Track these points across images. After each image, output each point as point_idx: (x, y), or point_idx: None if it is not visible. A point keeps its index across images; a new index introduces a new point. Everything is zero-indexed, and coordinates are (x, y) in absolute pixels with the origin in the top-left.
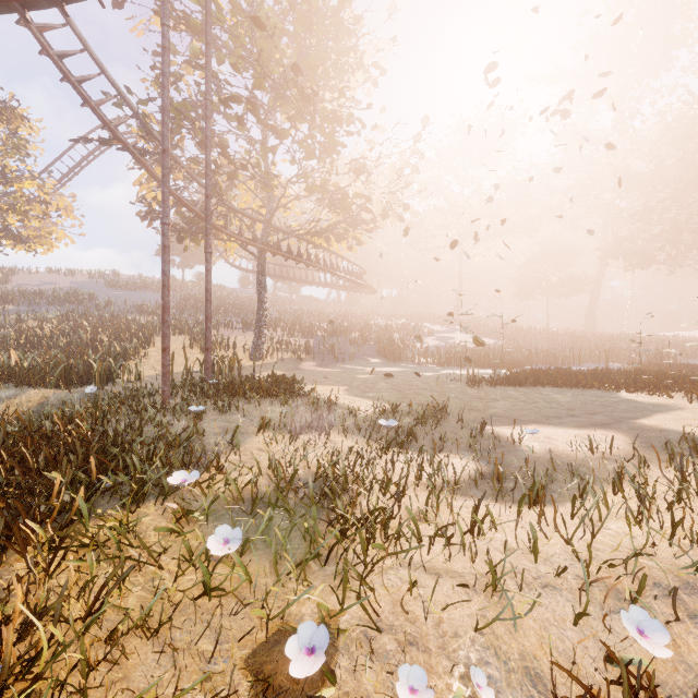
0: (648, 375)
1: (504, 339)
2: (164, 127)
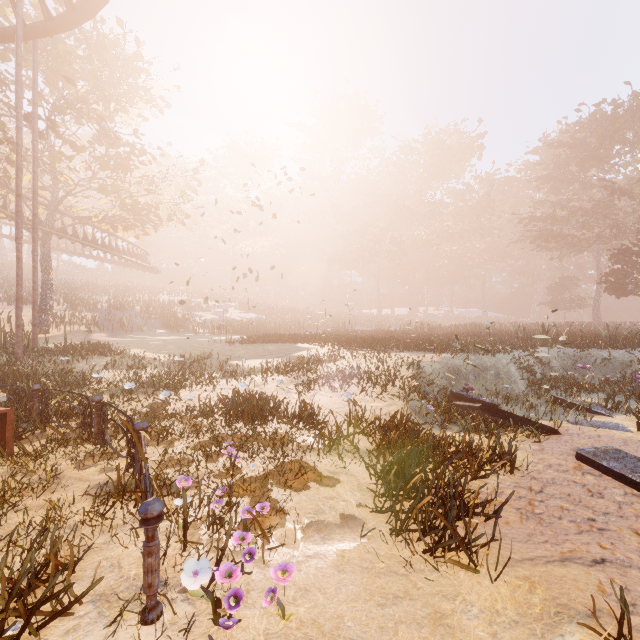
0: (313, 336)
1: (264, 314)
2: (18, 179)
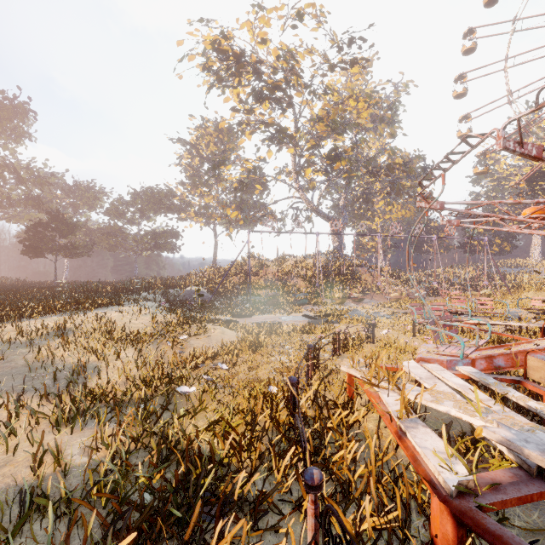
0: None
1: None
2: None
